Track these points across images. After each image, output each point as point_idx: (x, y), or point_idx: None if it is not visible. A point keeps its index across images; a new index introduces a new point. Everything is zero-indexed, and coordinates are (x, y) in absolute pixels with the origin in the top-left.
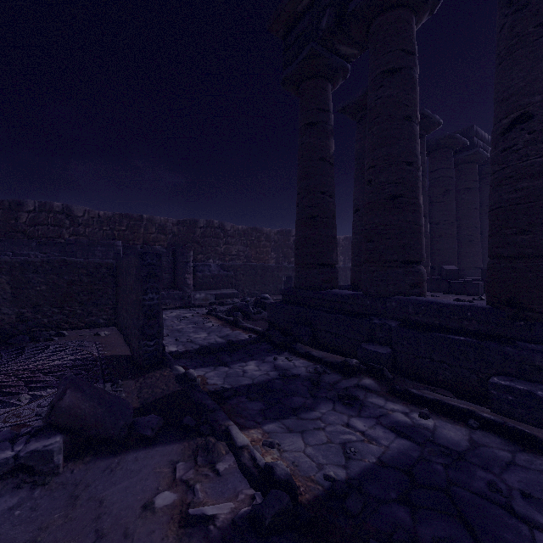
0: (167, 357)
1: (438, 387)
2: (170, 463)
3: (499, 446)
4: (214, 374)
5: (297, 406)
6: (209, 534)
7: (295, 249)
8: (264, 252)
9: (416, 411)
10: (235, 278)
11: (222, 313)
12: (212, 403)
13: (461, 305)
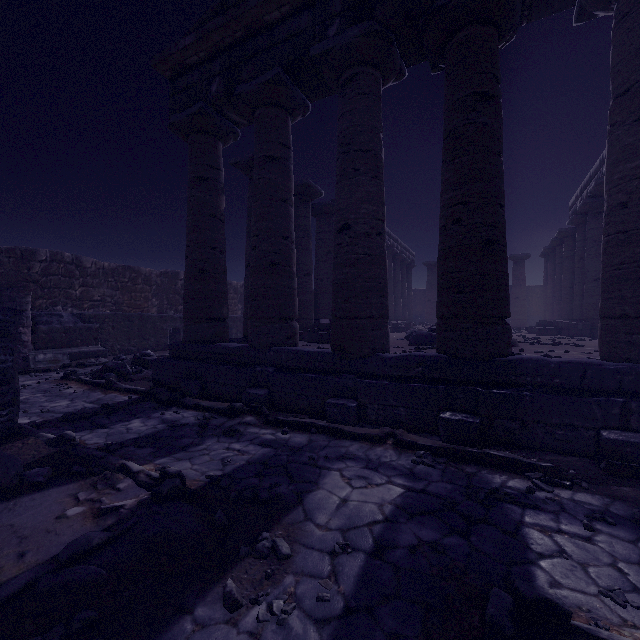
0: (25, 427)
1: (300, 414)
2: (71, 495)
3: (324, 440)
4: (92, 436)
5: (186, 445)
6: (121, 514)
7: (184, 303)
8: (142, 298)
9: (280, 431)
10: (101, 332)
11: (86, 376)
12: (101, 453)
13: (315, 352)
